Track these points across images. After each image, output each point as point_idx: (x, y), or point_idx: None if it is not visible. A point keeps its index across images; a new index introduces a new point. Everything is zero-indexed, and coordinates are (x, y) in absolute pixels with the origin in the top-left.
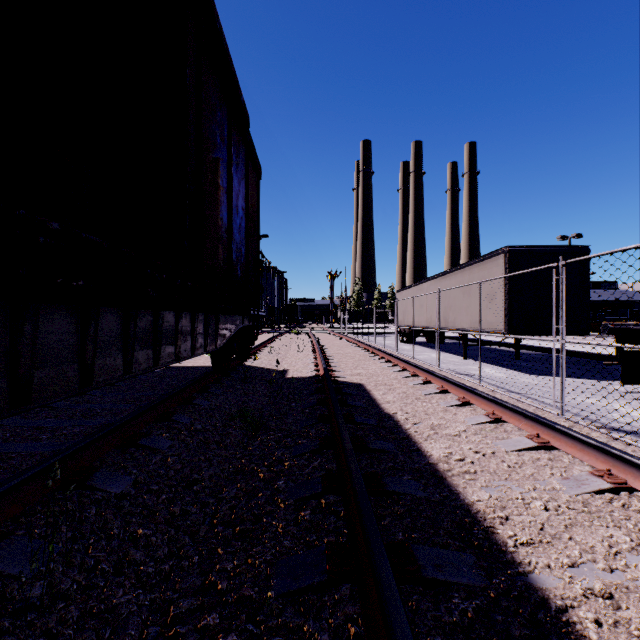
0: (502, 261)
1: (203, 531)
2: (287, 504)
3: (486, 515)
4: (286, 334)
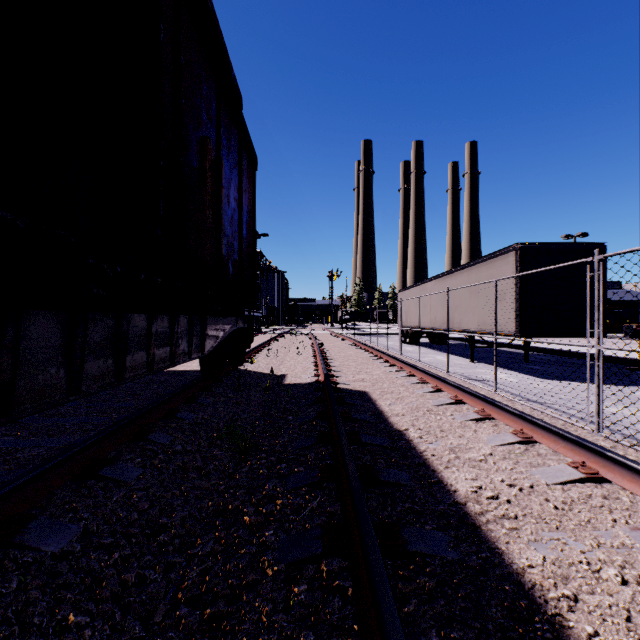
0: (513, 259)
1: (160, 614)
2: (276, 571)
3: (545, 592)
4: (286, 335)
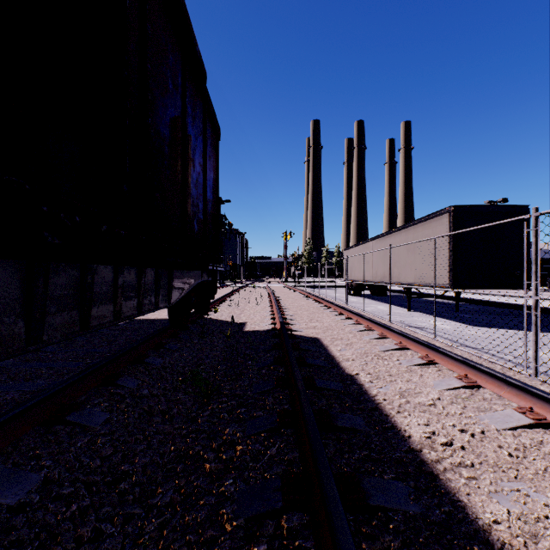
0: (446, 220)
1: None
2: (235, 526)
3: None
4: (246, 287)
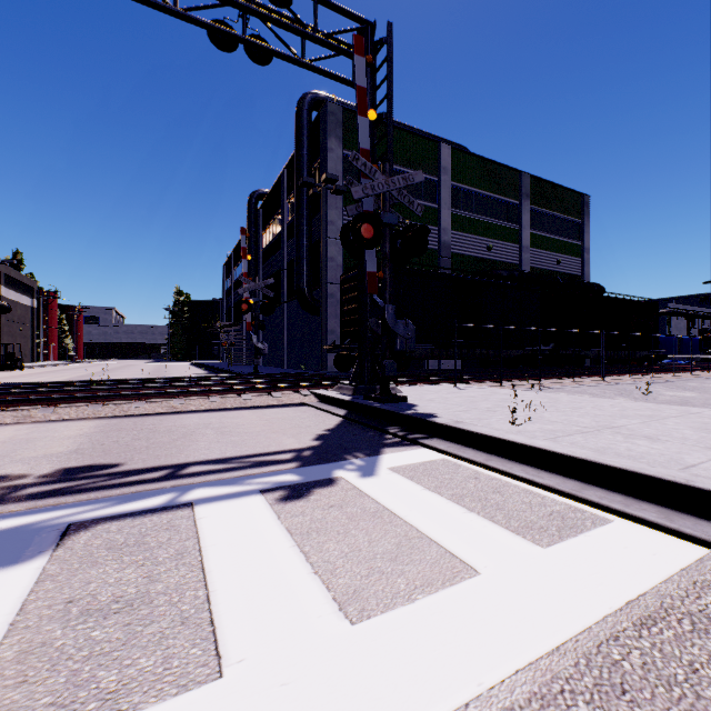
0: None
1: None
2: None
3: None
4: None
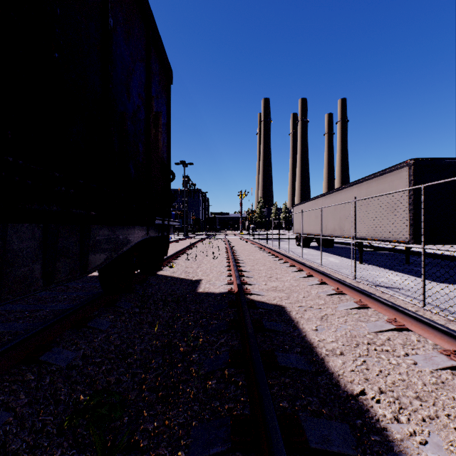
0: (406, 173)
1: None
2: None
3: None
4: (206, 239)
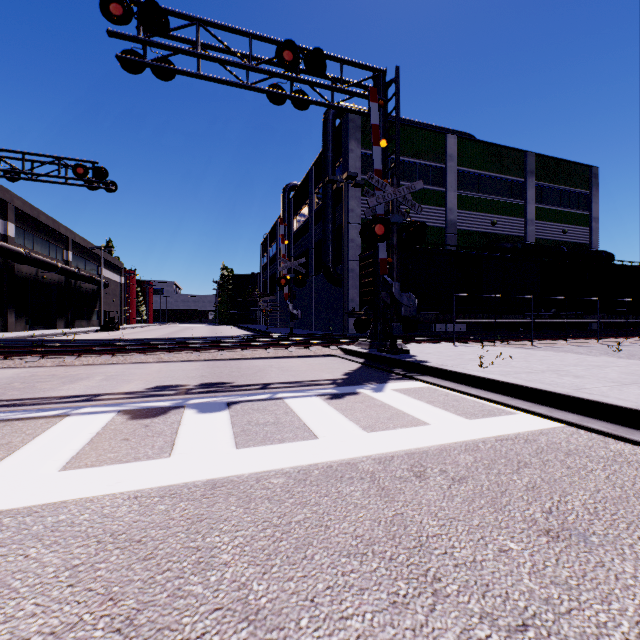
0: None
1: None
2: None
3: None
4: None
